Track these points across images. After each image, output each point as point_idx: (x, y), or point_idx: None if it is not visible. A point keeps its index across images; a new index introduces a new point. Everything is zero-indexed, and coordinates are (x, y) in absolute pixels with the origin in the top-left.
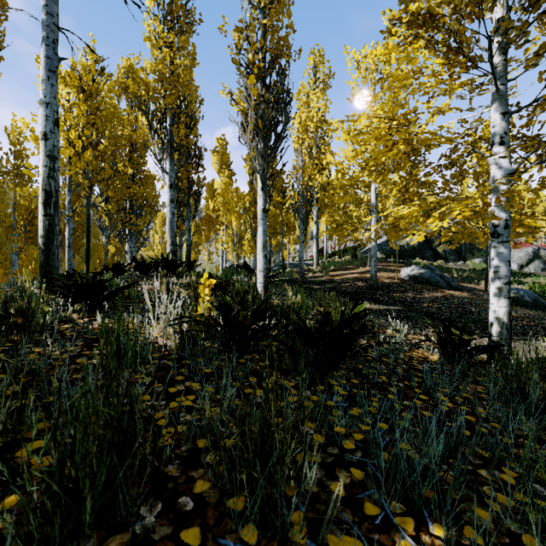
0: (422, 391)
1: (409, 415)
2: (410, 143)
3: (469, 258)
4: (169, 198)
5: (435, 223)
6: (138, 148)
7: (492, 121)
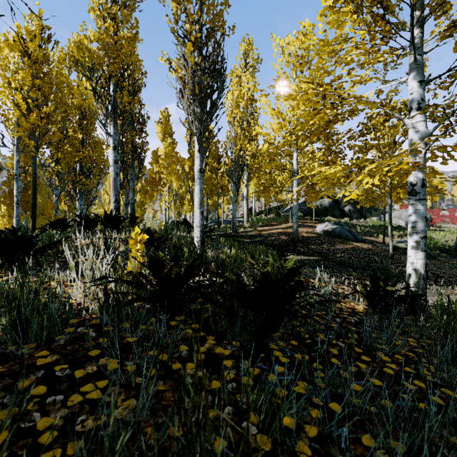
0: (362, 349)
1: (358, 386)
2: (336, 108)
3: (368, 216)
4: (113, 159)
5: (366, 180)
6: (88, 116)
7: (410, 89)
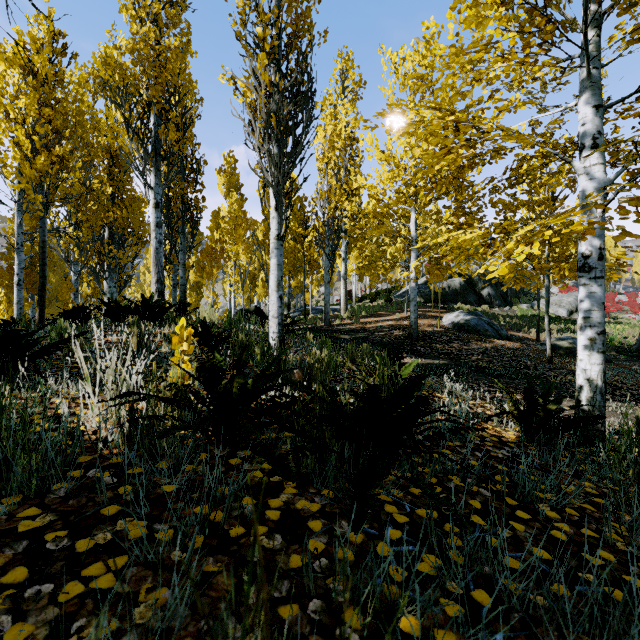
0: (516, 500)
1: (515, 561)
2: (473, 146)
3: (516, 303)
4: (154, 221)
5: (519, 248)
6: (120, 161)
7: (582, 117)
